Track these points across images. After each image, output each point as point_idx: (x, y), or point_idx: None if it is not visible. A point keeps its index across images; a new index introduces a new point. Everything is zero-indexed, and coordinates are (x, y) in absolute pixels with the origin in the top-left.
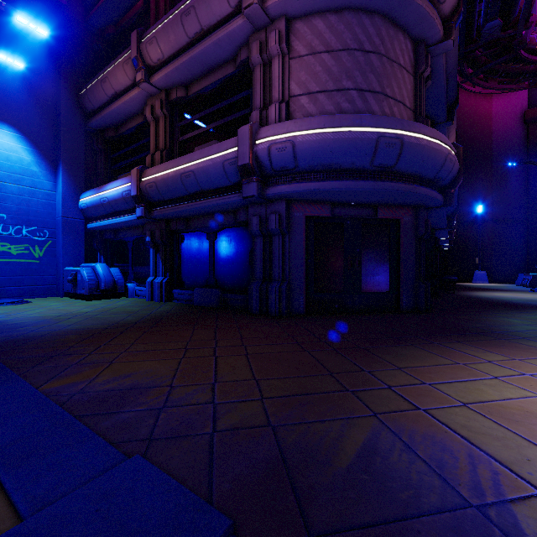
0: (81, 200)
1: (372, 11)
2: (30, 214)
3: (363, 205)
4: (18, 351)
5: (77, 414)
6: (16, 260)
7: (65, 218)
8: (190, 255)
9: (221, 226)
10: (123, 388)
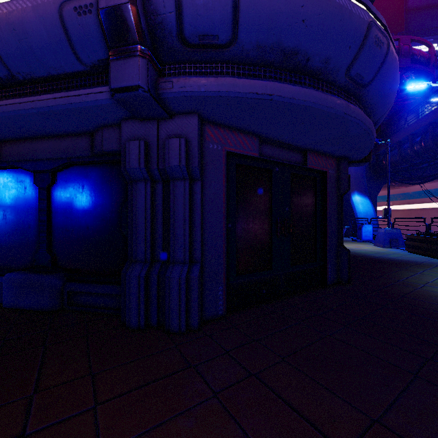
0: None
1: None
2: None
3: (293, 148)
4: None
5: None
6: None
7: None
8: None
9: (64, 159)
10: None
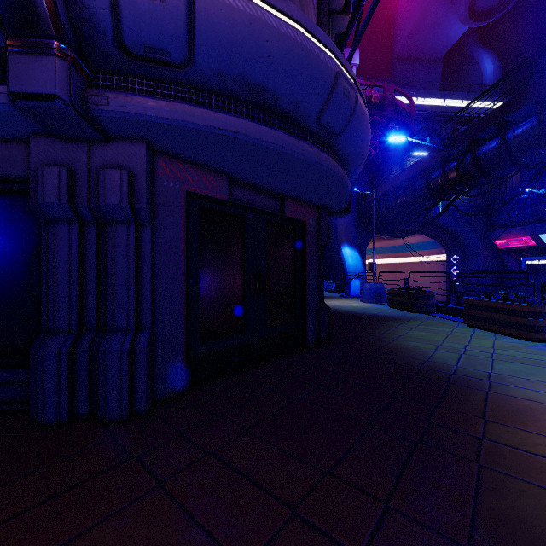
0: None
1: None
2: None
3: (269, 193)
4: None
5: None
6: None
7: None
8: None
9: None
10: None
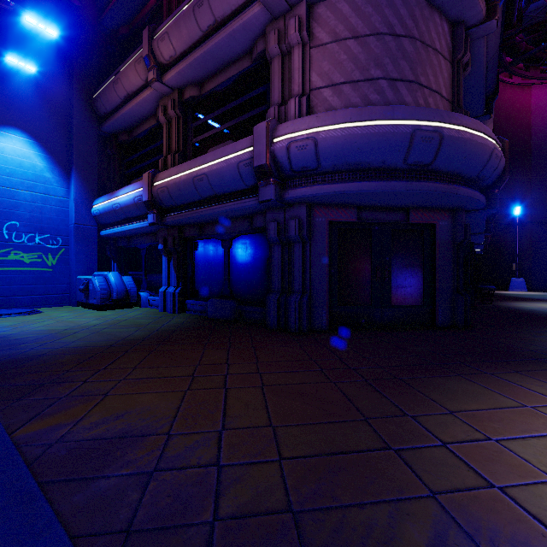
0: (94, 206)
1: None
2: (43, 221)
3: (393, 209)
4: (9, 377)
5: (46, 480)
6: (29, 269)
7: (77, 225)
8: (204, 263)
9: (237, 232)
10: (111, 436)
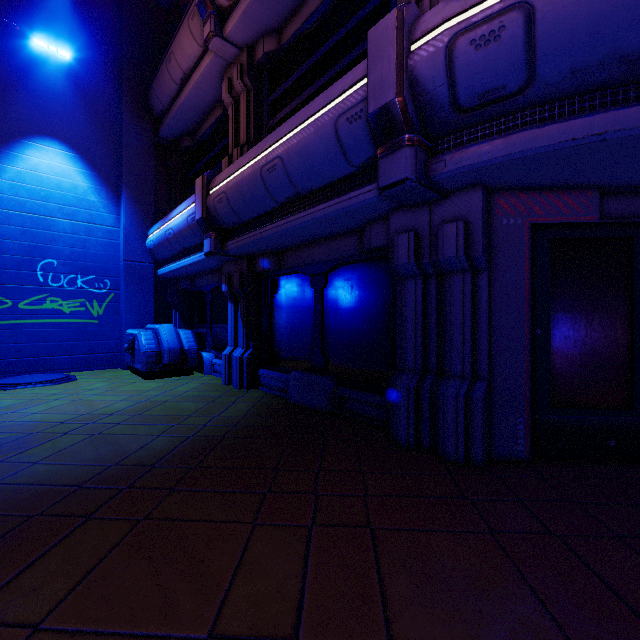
0: (149, 236)
1: None
2: (87, 258)
3: None
4: None
5: None
6: (69, 320)
7: (128, 262)
8: (285, 313)
9: (335, 260)
10: None
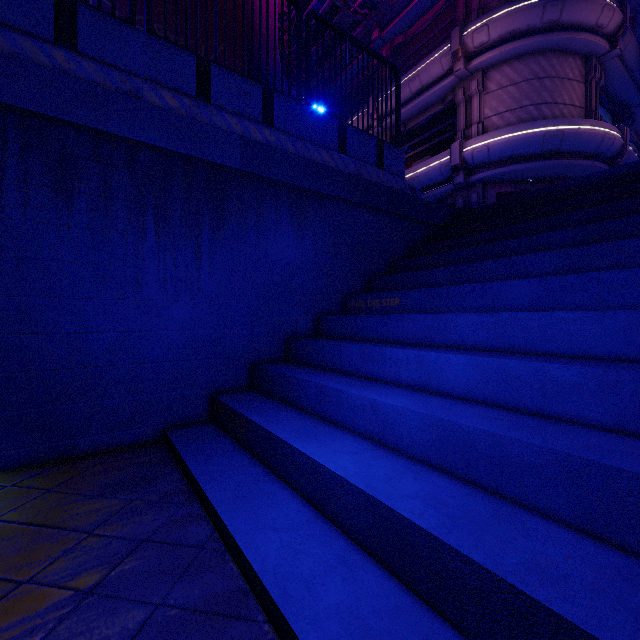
0: None
1: (545, 51)
2: None
3: (540, 181)
4: None
5: None
6: None
7: None
8: None
9: None
10: None
